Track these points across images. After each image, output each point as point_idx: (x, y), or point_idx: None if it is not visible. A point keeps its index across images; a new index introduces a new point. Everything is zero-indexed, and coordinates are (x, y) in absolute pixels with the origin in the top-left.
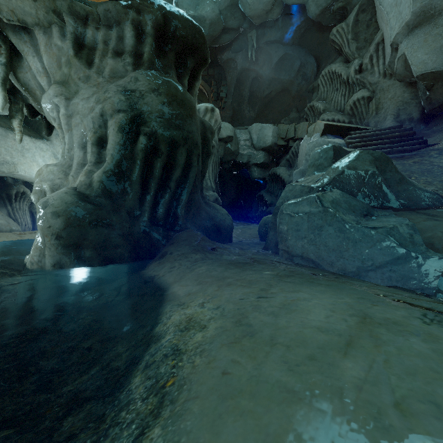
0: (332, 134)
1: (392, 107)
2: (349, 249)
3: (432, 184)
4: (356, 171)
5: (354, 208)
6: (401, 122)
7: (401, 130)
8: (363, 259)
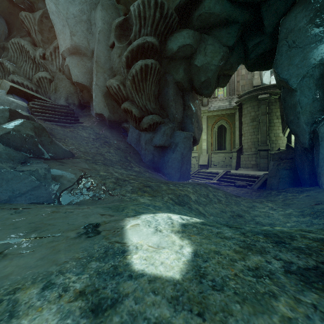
0: (18, 96)
1: (64, 92)
2: (3, 185)
3: (74, 145)
4: (19, 133)
5: (14, 158)
6: (69, 104)
7: (68, 109)
8: (13, 191)
